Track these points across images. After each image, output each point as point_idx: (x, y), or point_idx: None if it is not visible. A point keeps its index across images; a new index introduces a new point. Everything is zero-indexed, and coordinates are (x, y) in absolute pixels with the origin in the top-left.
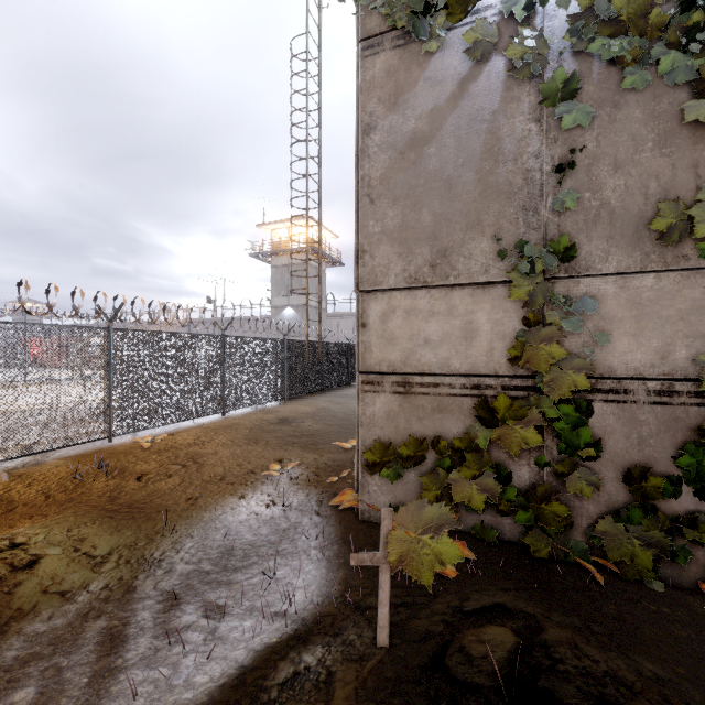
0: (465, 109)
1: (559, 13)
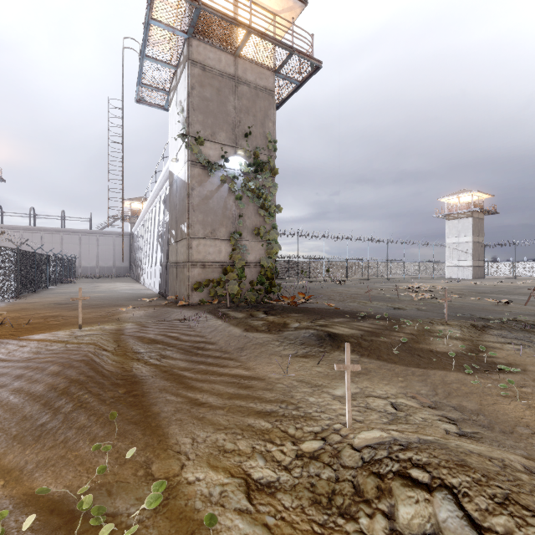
0: (219, 194)
1: (239, 180)
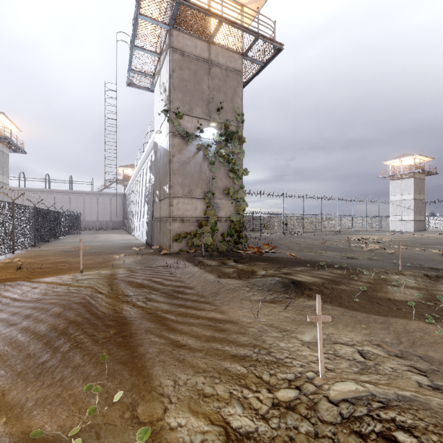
0: (195, 160)
1: (212, 148)
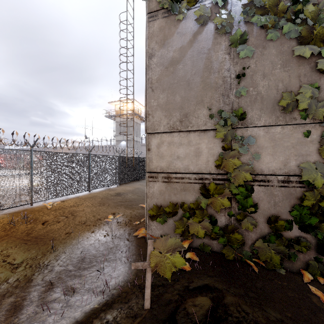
0: (196, 47)
1: (238, 3)
